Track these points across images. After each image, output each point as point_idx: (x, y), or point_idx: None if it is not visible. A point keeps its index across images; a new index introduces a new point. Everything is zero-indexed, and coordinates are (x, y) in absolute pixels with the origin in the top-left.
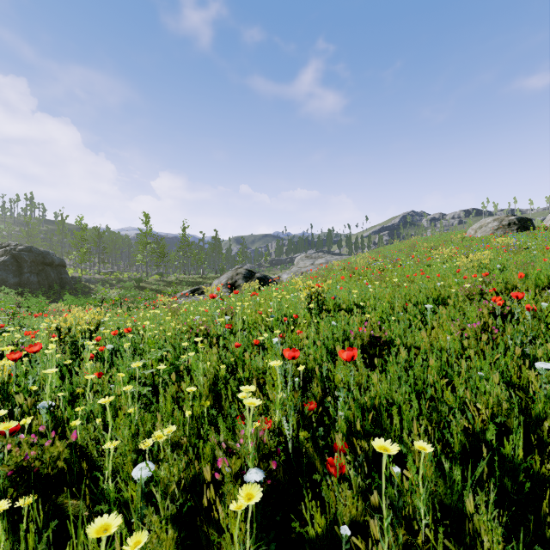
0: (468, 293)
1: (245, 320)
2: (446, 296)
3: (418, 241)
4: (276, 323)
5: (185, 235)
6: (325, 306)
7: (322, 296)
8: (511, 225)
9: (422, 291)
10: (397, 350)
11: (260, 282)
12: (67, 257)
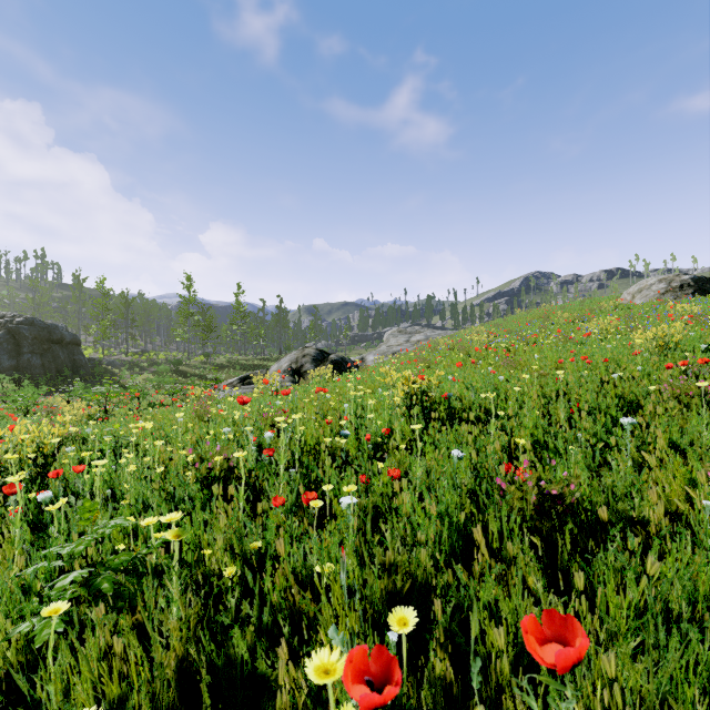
0: (678, 393)
1: (300, 440)
2: (631, 395)
3: (552, 309)
4: (353, 442)
5: (239, 302)
6: (433, 411)
7: (429, 395)
8: (685, 288)
9: (589, 387)
10: (603, 529)
11: (336, 367)
12: (85, 332)
